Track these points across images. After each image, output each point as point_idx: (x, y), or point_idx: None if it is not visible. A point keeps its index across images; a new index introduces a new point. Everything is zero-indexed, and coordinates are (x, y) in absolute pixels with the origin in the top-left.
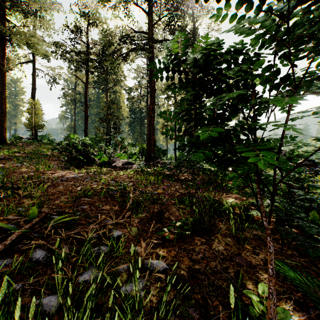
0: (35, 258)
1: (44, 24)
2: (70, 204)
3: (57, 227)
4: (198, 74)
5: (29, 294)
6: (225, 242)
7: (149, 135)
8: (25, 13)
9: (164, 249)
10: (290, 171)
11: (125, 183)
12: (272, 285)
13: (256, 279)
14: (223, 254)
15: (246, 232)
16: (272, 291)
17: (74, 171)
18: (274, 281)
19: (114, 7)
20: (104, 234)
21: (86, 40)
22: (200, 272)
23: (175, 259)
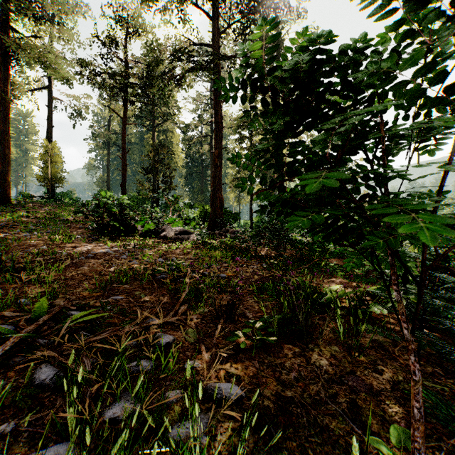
0: (39, 380)
1: (65, 34)
2: (98, 293)
3: (76, 328)
4: (294, 91)
5: (25, 440)
6: (330, 353)
7: (213, 192)
8: (38, 18)
9: (237, 364)
10: (450, 247)
11: (179, 261)
12: (419, 436)
13: (382, 414)
14: (328, 373)
15: (361, 337)
16: (420, 445)
17: (105, 244)
18: (423, 429)
19: (164, 8)
20: (146, 340)
21: (124, 56)
22: (294, 403)
23: (255, 380)
